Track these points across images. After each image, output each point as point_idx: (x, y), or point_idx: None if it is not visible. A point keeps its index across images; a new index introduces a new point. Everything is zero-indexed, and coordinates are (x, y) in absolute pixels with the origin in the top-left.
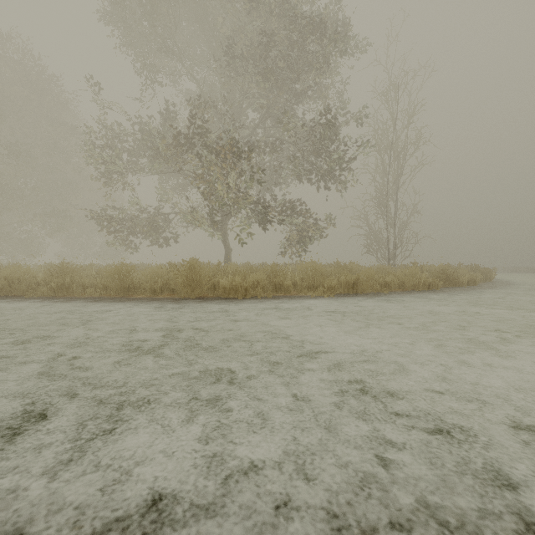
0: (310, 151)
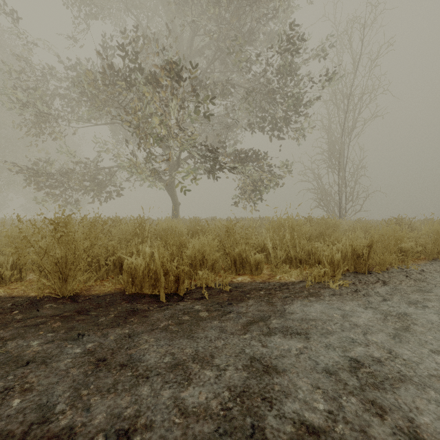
0: (265, 93)
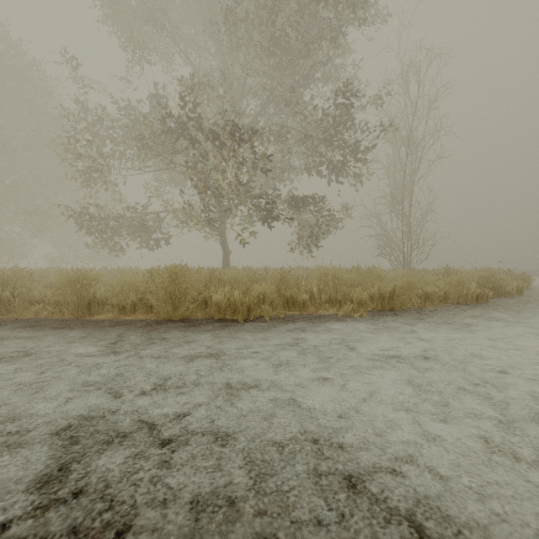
0: (320, 140)
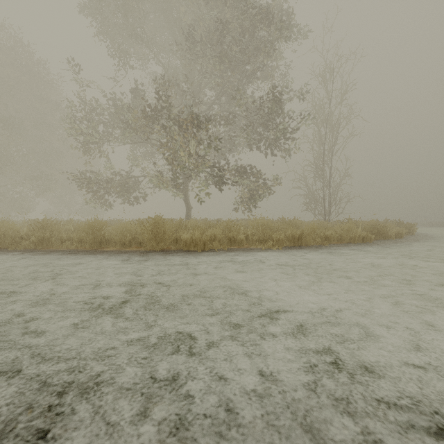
0: (259, 123)
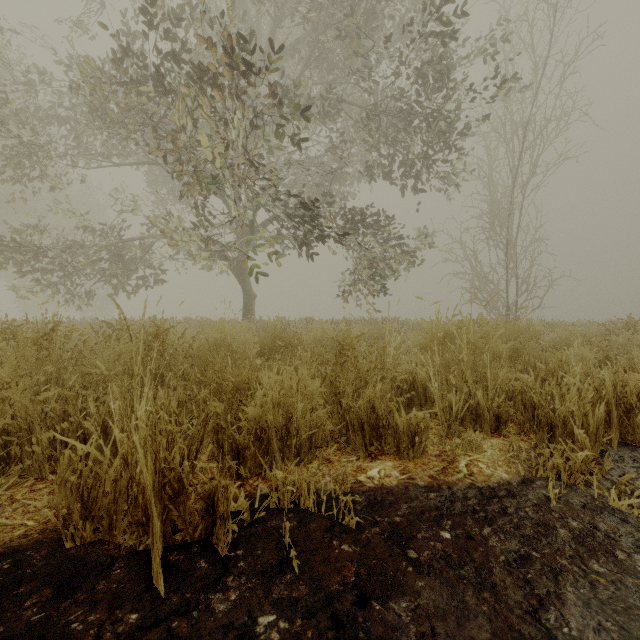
0: (394, 115)
